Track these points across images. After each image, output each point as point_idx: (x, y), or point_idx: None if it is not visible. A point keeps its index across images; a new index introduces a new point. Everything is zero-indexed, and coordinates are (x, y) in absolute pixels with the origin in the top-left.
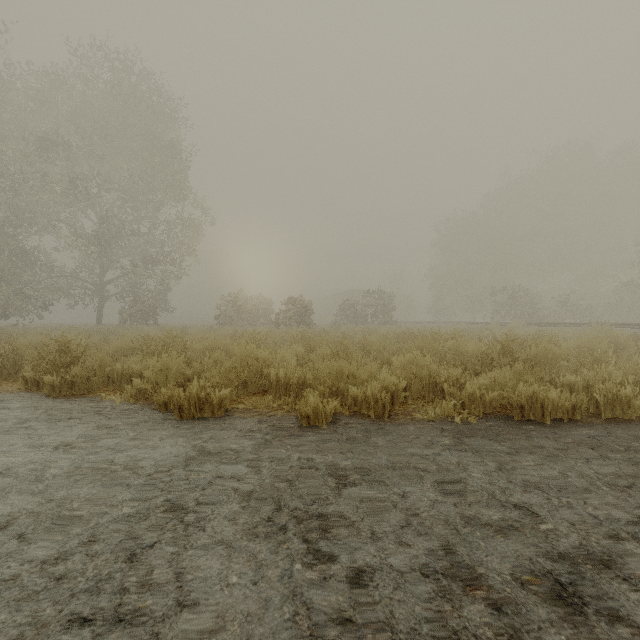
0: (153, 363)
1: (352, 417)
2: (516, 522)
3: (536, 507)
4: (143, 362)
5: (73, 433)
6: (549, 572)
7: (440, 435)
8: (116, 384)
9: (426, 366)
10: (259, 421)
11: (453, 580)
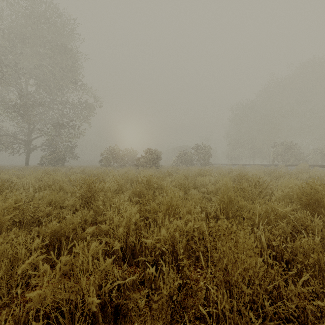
0: None
1: None
2: None
3: None
4: None
5: None
6: None
7: None
8: None
9: None
10: None
11: None
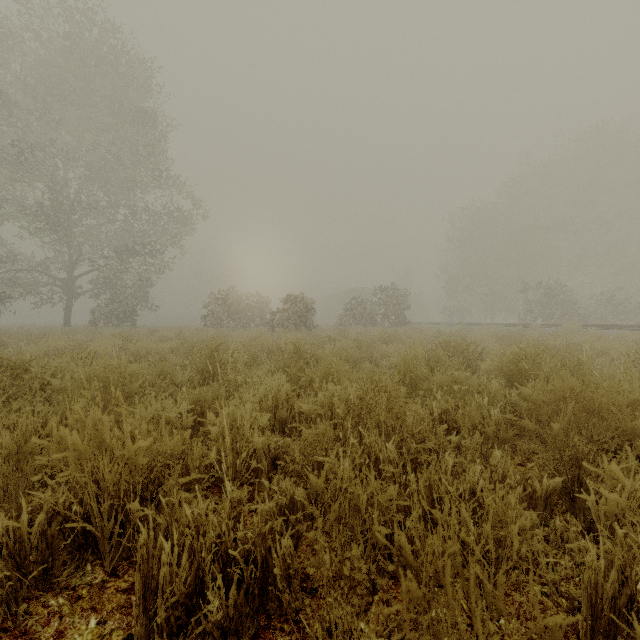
0: None
1: None
2: None
3: None
4: None
5: None
6: None
7: None
8: None
9: None
10: None
11: None
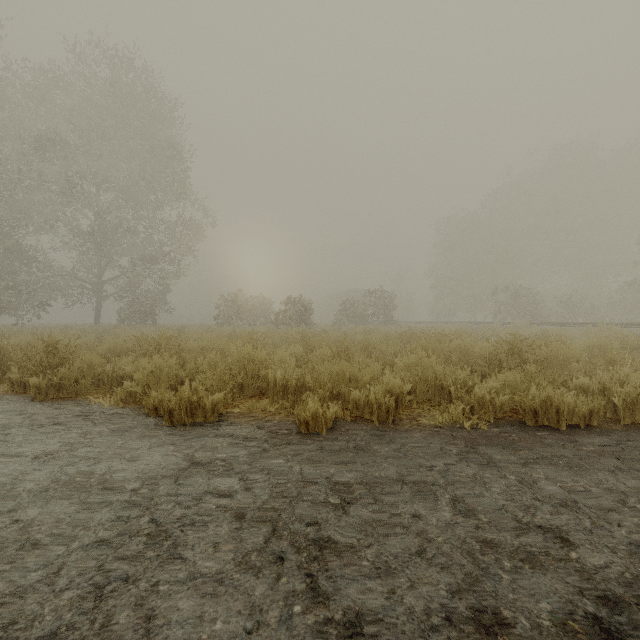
0: (144, 364)
1: (354, 422)
2: (543, 549)
3: (564, 530)
4: (135, 363)
5: (54, 440)
6: (590, 616)
7: (449, 443)
8: (106, 386)
9: (432, 368)
10: (255, 427)
11: (477, 627)
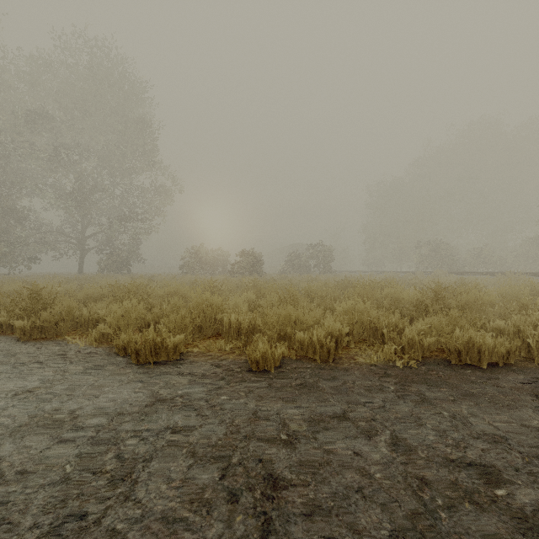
0: (115, 309)
1: (299, 361)
2: (477, 486)
3: (494, 466)
4: (108, 308)
5: (33, 378)
6: None
7: (384, 380)
8: (83, 328)
9: (367, 312)
10: (211, 365)
11: None
